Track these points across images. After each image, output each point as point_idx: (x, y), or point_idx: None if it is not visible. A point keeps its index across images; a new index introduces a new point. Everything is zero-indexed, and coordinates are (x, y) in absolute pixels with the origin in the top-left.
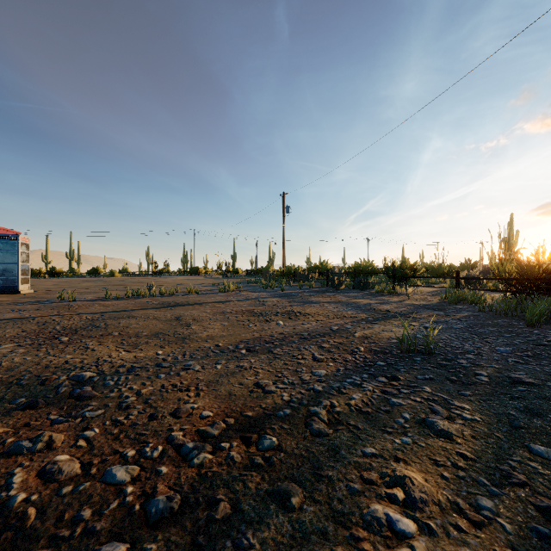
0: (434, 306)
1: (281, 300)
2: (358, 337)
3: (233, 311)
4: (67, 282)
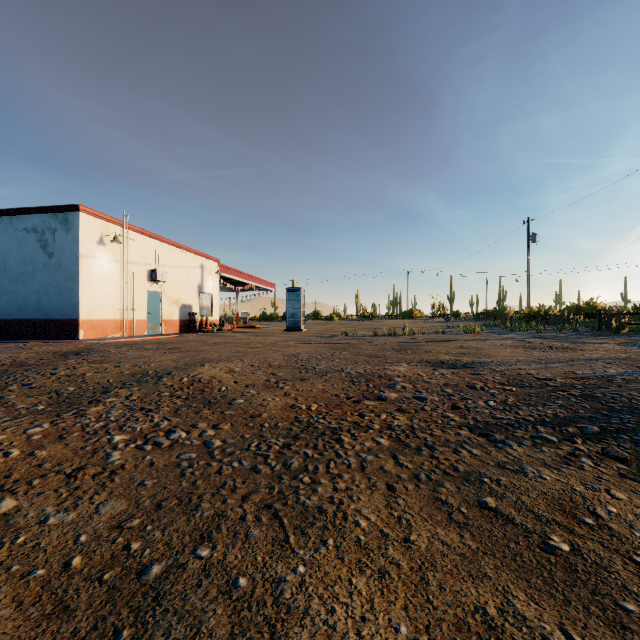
0: None
1: (545, 340)
2: None
3: (504, 345)
4: (306, 325)
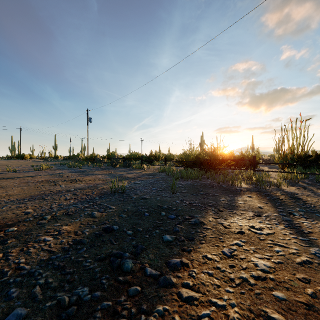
0: (152, 174)
1: (74, 174)
2: (99, 189)
3: (35, 181)
4: None
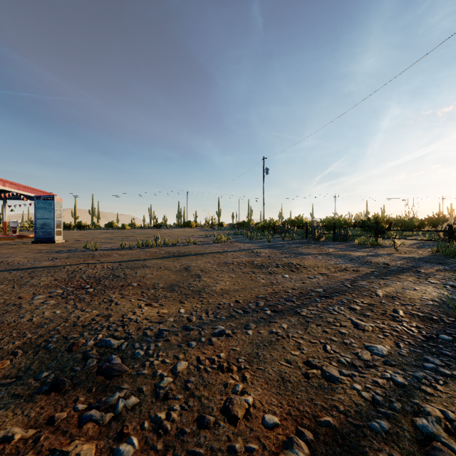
0: (431, 260)
1: (273, 252)
2: (383, 297)
3: (234, 262)
4: (90, 234)
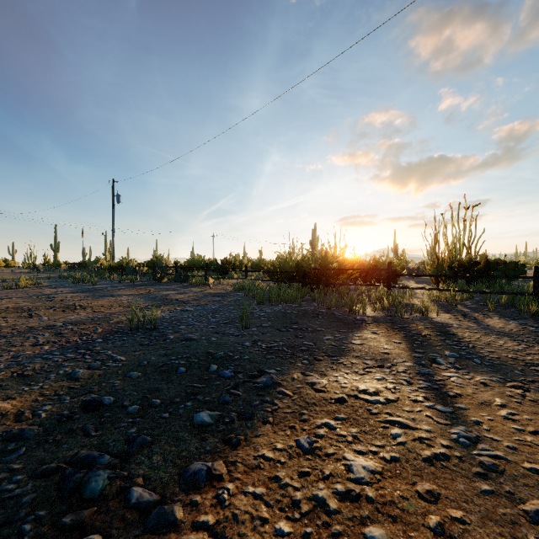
0: (221, 294)
1: (78, 295)
2: (111, 323)
3: None
4: None
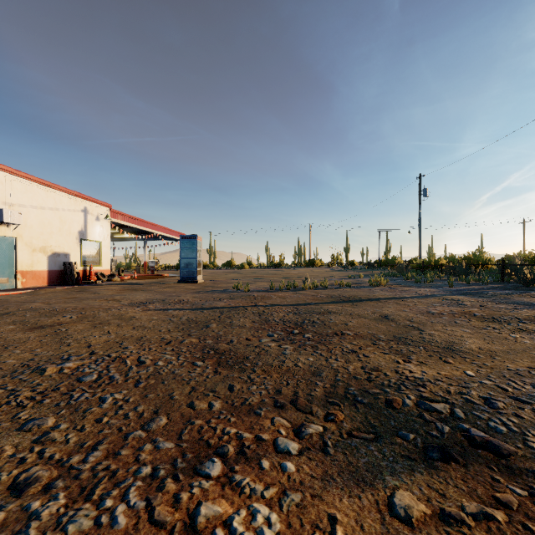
0: None
1: (479, 300)
2: None
3: (442, 312)
4: (215, 273)
